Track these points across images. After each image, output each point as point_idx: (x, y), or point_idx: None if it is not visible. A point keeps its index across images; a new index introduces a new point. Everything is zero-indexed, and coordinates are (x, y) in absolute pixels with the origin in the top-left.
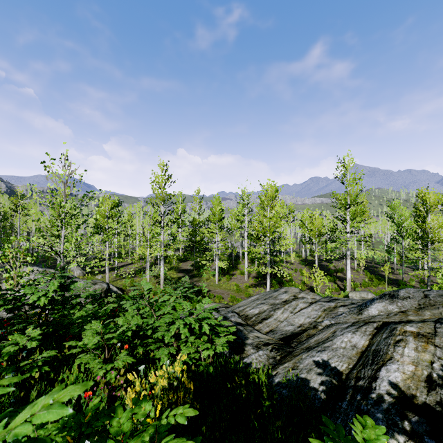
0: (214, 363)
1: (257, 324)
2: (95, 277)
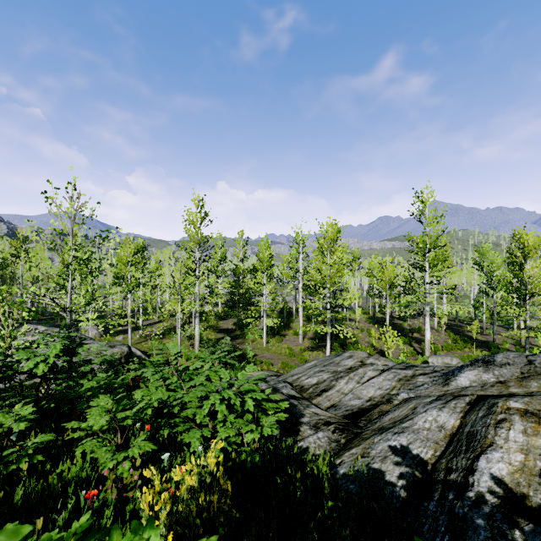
0: (260, 449)
1: (315, 397)
2: (114, 338)
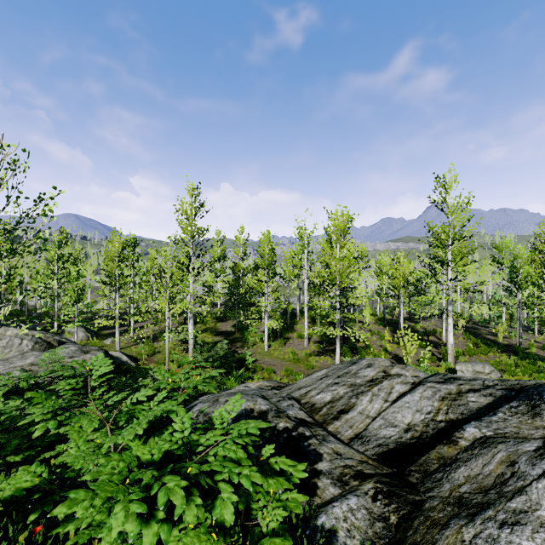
0: None
1: (332, 421)
2: (103, 341)
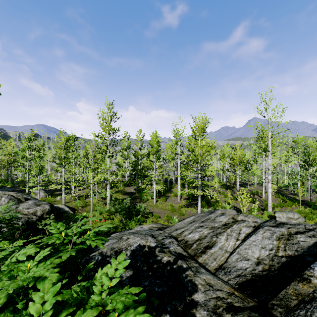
0: None
1: (200, 254)
2: (55, 198)
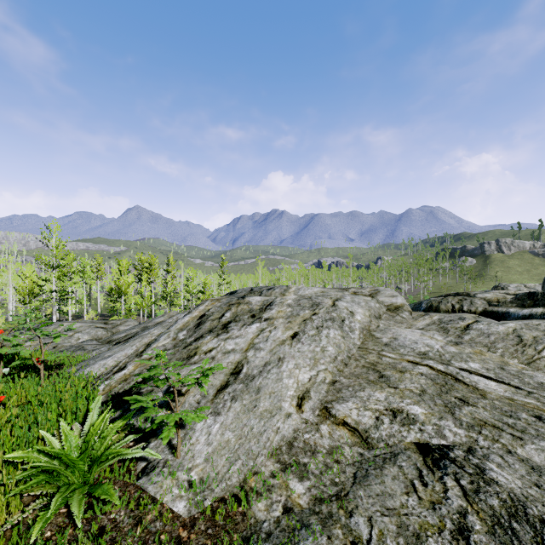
0: None
1: None
2: None
